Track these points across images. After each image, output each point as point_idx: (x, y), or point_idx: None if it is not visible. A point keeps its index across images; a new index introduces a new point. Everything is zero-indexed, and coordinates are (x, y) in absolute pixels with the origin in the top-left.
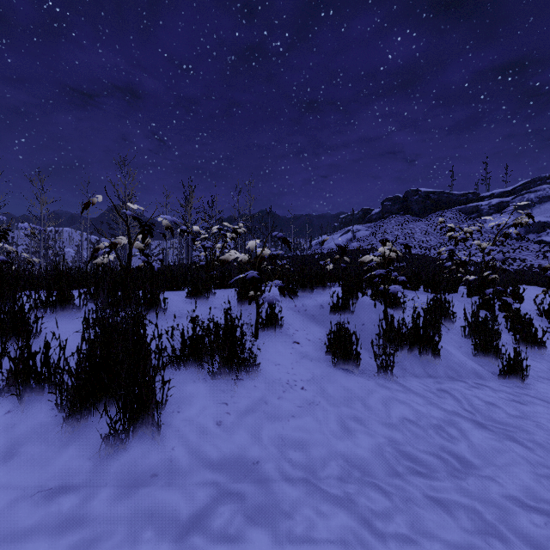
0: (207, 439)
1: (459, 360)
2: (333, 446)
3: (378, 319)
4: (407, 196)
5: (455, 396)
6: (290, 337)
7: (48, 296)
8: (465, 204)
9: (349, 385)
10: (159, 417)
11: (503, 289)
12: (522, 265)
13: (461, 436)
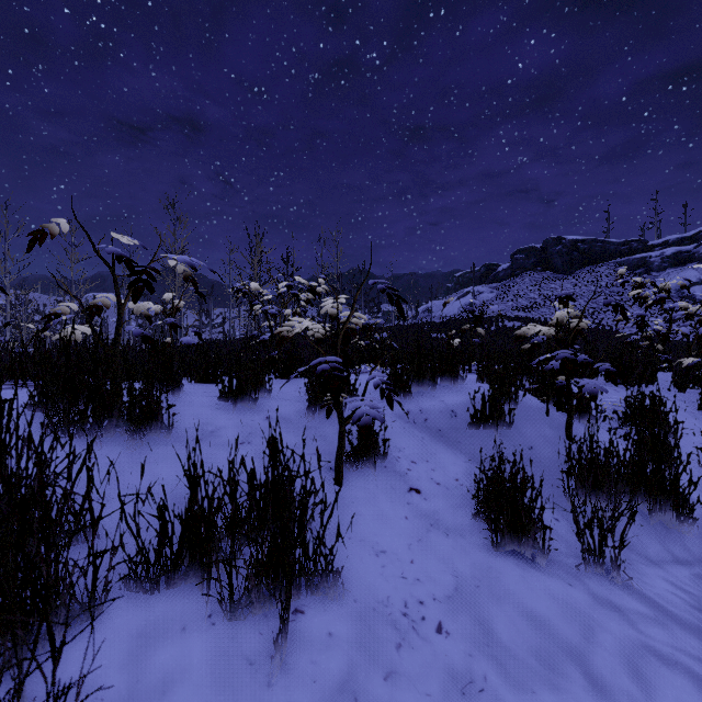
0: None
1: None
2: None
3: (556, 437)
4: (547, 246)
5: None
6: (403, 477)
7: None
8: (627, 256)
9: (537, 606)
10: None
11: None
12: None
13: None
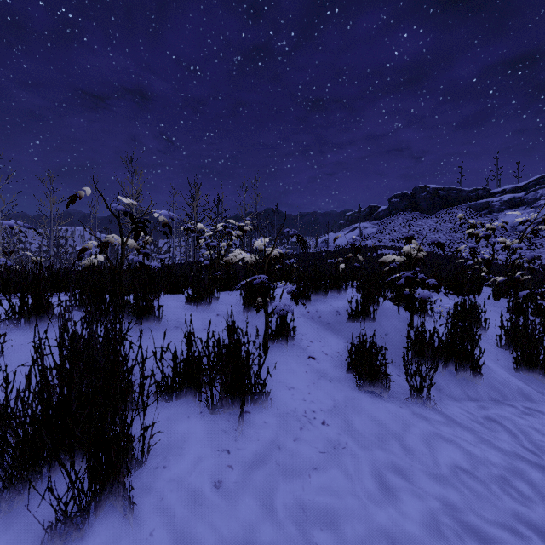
0: (200, 513)
1: (501, 377)
2: (371, 518)
3: (403, 327)
4: (415, 193)
5: (508, 428)
6: (304, 350)
7: (22, 304)
8: (475, 201)
9: (379, 416)
10: (131, 490)
11: (538, 291)
12: (537, 262)
13: (536, 495)
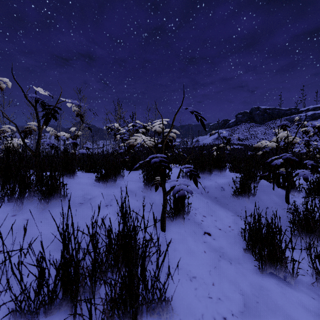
0: None
1: None
2: None
3: (280, 202)
4: (252, 111)
5: None
6: (199, 225)
7: None
8: (289, 116)
9: (299, 318)
10: None
11: None
12: None
13: None
